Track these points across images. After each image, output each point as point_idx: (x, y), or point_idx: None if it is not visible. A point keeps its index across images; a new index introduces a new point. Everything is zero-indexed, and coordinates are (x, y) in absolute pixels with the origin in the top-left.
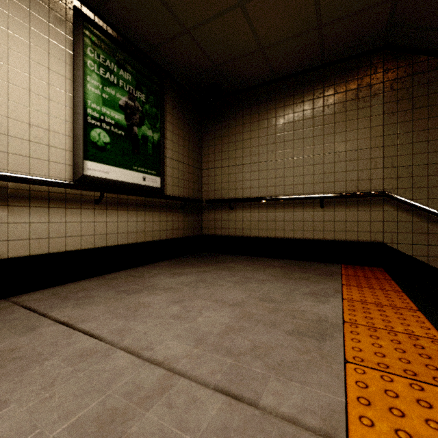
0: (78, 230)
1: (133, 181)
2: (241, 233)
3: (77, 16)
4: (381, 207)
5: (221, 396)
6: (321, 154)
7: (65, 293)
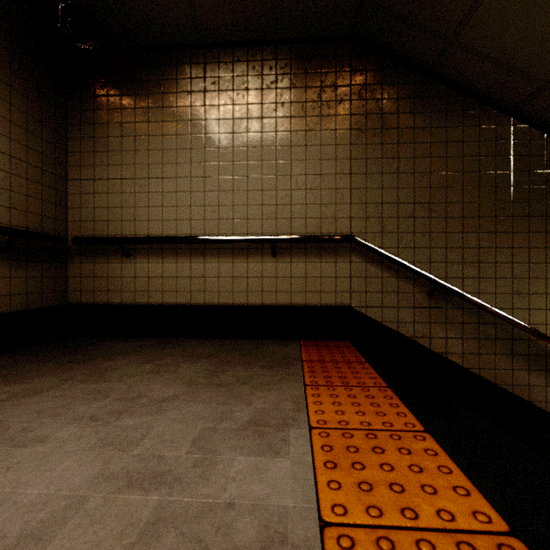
0: None
1: None
2: (146, 299)
3: None
4: (348, 258)
5: None
6: (274, 175)
7: None
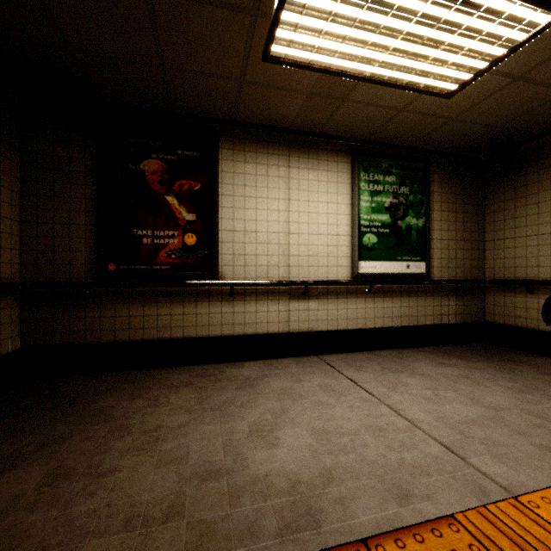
0: (354, 315)
1: (397, 270)
2: (548, 327)
3: (354, 155)
4: None
5: (442, 447)
6: None
7: (347, 360)
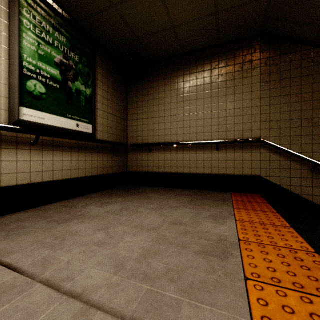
0: (14, 168)
1: (68, 126)
2: (158, 170)
3: None
4: (259, 150)
5: None
6: (217, 110)
7: None
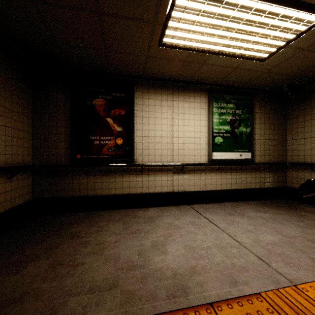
0: (209, 182)
1: (234, 157)
2: None
3: (209, 93)
4: None
5: (256, 257)
6: None
7: (205, 207)
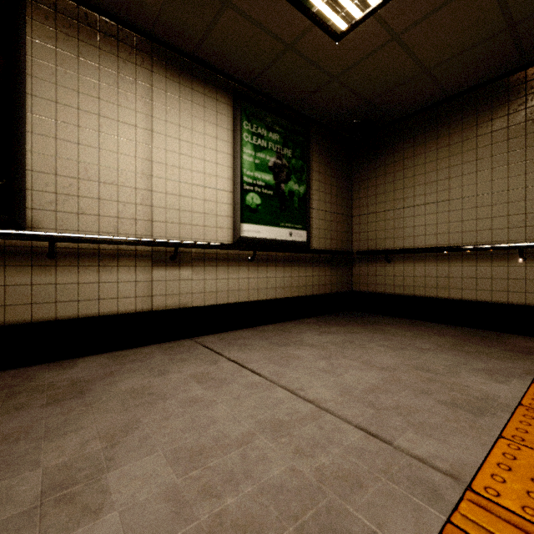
0: (236, 286)
1: (281, 237)
2: (402, 291)
3: (236, 98)
4: None
5: (360, 431)
6: (522, 187)
7: (229, 339)
